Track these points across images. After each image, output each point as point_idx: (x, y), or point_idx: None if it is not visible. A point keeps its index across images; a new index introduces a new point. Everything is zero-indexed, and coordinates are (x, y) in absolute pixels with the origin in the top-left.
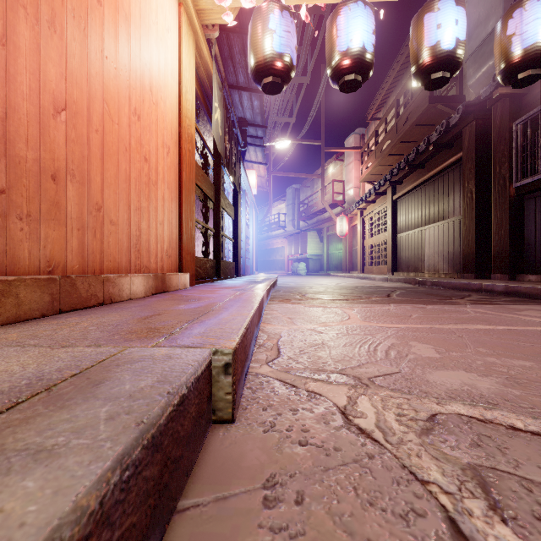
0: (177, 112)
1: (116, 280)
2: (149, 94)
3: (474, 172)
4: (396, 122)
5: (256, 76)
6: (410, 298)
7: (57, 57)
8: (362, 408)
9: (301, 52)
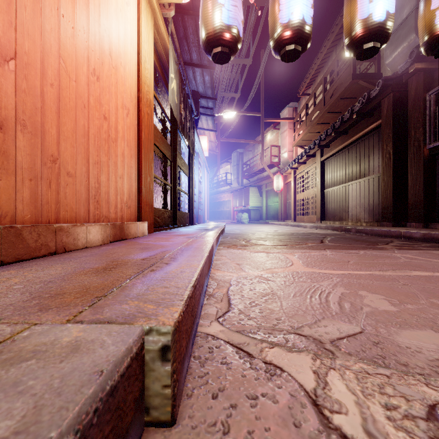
0: (136, 79)
1: (70, 229)
2: (108, 58)
3: (392, 136)
4: (323, 96)
5: (207, 46)
6: (341, 244)
7: (5, 4)
8: (336, 394)
9: (244, 38)
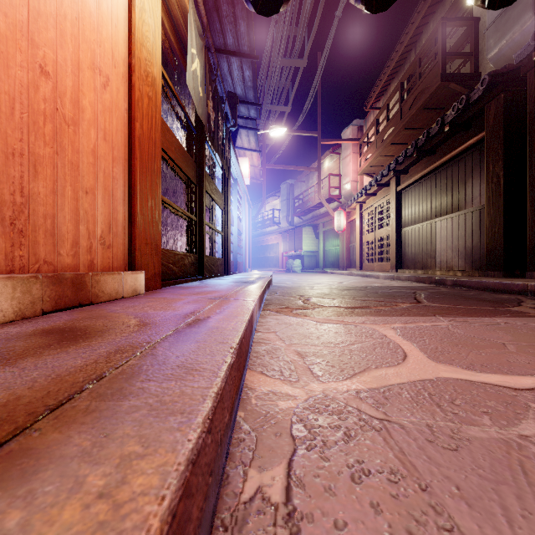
0: (125, 33)
1: None
2: None
3: (502, 152)
4: (400, 108)
5: None
6: (451, 305)
7: None
8: None
9: (297, 32)
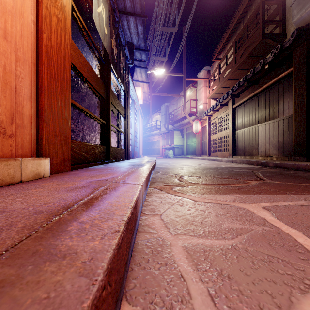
0: None
1: None
2: None
3: (305, 80)
4: (234, 56)
5: None
6: (289, 182)
7: None
8: None
9: (171, 10)
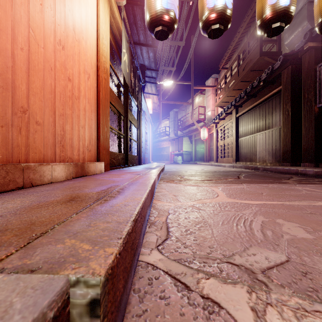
0: (95, 51)
1: (37, 168)
2: (72, 32)
3: (290, 98)
4: (238, 69)
5: (150, 26)
6: (254, 179)
7: None
8: None
9: (179, 26)
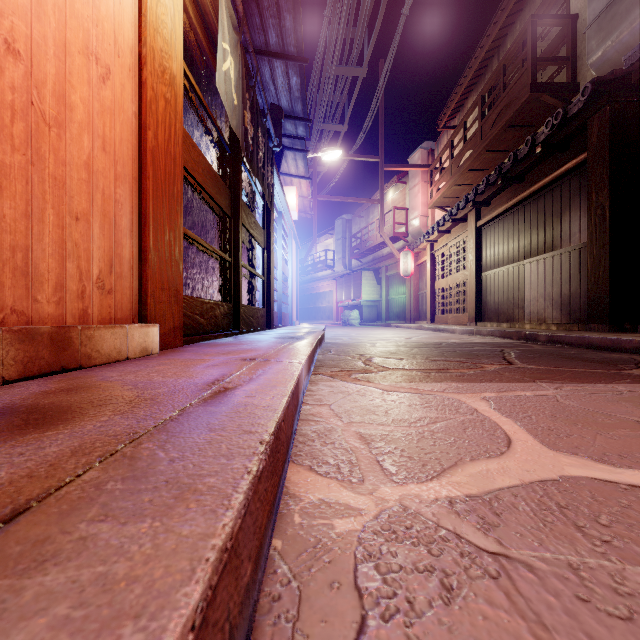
0: (133, 13)
1: None
2: None
3: (608, 178)
4: (480, 126)
5: None
6: (552, 367)
7: None
8: None
9: (356, 33)
